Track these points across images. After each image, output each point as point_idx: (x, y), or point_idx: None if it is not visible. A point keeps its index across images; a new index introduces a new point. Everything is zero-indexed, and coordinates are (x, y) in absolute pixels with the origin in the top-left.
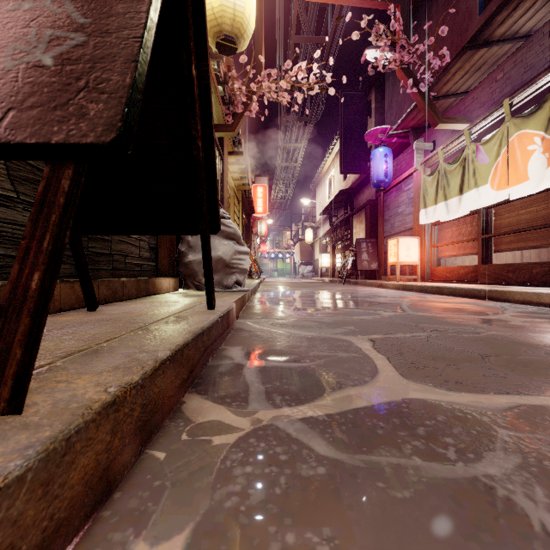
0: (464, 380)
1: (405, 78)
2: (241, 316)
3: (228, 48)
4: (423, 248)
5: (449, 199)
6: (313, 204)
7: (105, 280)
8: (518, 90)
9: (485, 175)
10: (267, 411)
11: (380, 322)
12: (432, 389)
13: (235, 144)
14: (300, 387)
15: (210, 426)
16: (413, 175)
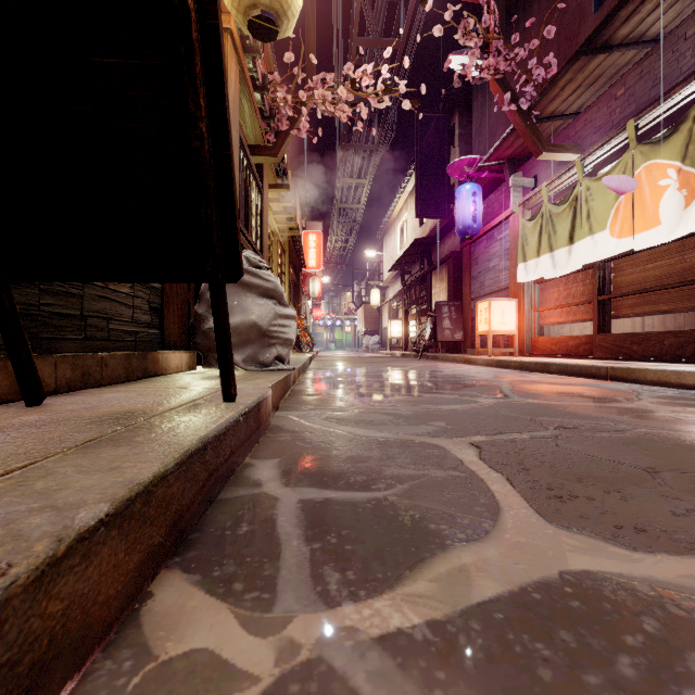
0: (646, 523)
1: (500, 92)
2: (283, 406)
3: (265, 30)
4: (521, 313)
5: (556, 250)
6: (380, 258)
7: (68, 355)
8: (646, 109)
9: (602, 219)
10: (312, 615)
11: (480, 415)
12: (603, 547)
13: (279, 175)
14: (373, 547)
15: (186, 671)
16: (509, 220)
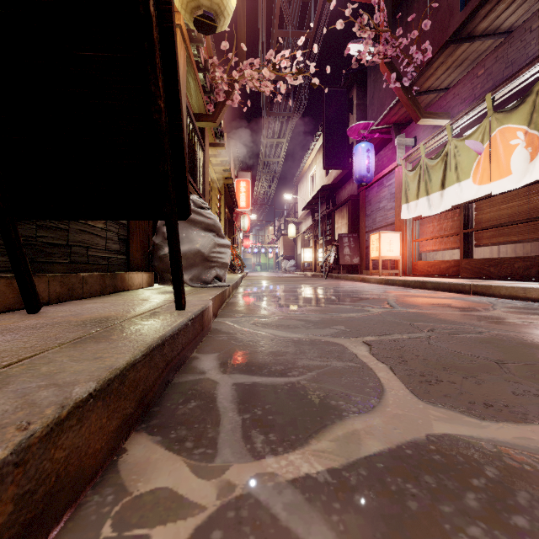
0: (493, 400)
1: (388, 72)
2: (220, 314)
3: (207, 26)
4: (404, 243)
5: (431, 194)
6: (295, 200)
7: (58, 275)
8: (500, 85)
9: (467, 170)
10: (243, 465)
11: (371, 320)
12: (460, 417)
13: (217, 136)
14: (288, 417)
15: (153, 503)
16: (395, 171)
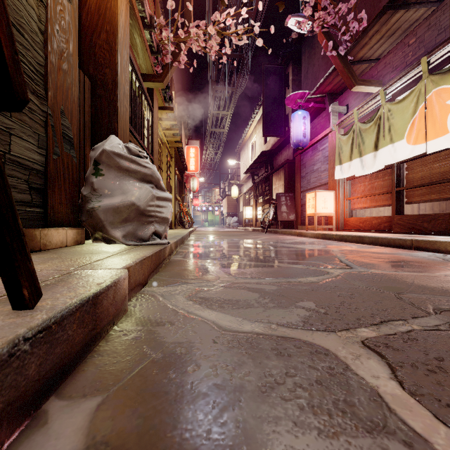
0: None
1: (325, 41)
2: (152, 280)
3: None
4: (337, 201)
5: (364, 155)
6: (237, 166)
7: None
8: (436, 48)
9: (401, 131)
10: None
11: (341, 290)
12: None
13: (166, 100)
14: None
15: None
16: (328, 136)
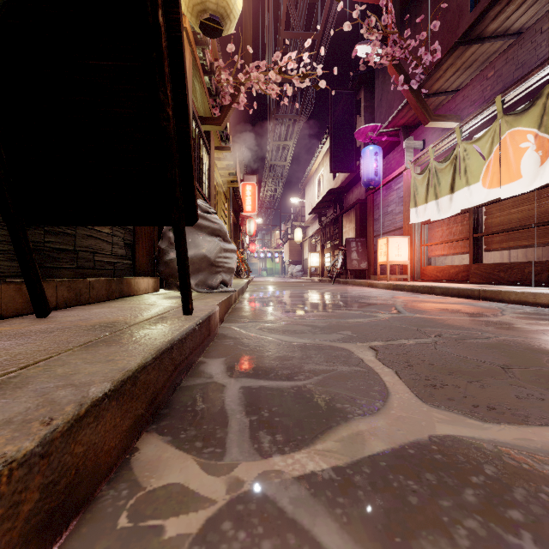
0: (496, 404)
1: (396, 74)
2: (227, 320)
3: (213, 29)
4: (413, 248)
5: (440, 198)
6: (302, 204)
7: (65, 280)
8: (510, 87)
9: (476, 173)
10: (251, 463)
11: (378, 326)
12: (463, 419)
13: (223, 139)
14: (295, 419)
15: (165, 497)
16: (403, 174)
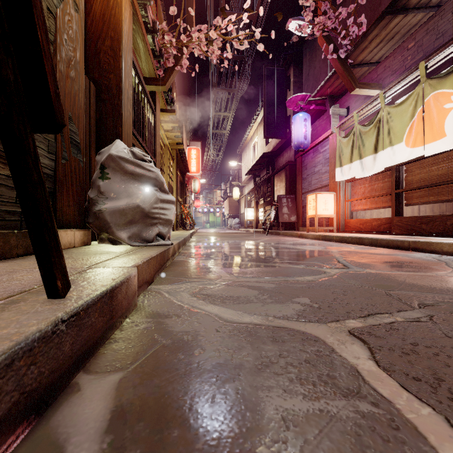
0: None
1: (325, 45)
2: (158, 279)
3: None
4: (338, 203)
5: (364, 158)
6: (239, 167)
7: None
8: (433, 53)
9: (400, 134)
10: None
11: (336, 287)
12: None
13: (168, 102)
14: None
15: None
16: (329, 138)
